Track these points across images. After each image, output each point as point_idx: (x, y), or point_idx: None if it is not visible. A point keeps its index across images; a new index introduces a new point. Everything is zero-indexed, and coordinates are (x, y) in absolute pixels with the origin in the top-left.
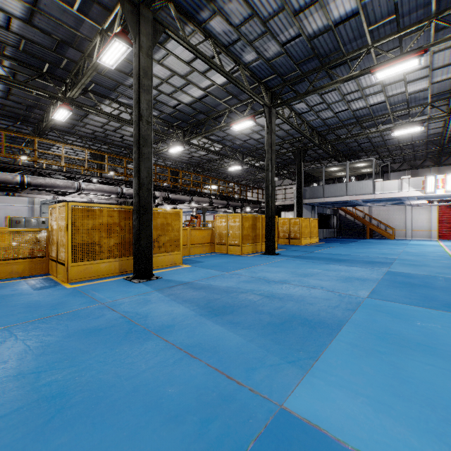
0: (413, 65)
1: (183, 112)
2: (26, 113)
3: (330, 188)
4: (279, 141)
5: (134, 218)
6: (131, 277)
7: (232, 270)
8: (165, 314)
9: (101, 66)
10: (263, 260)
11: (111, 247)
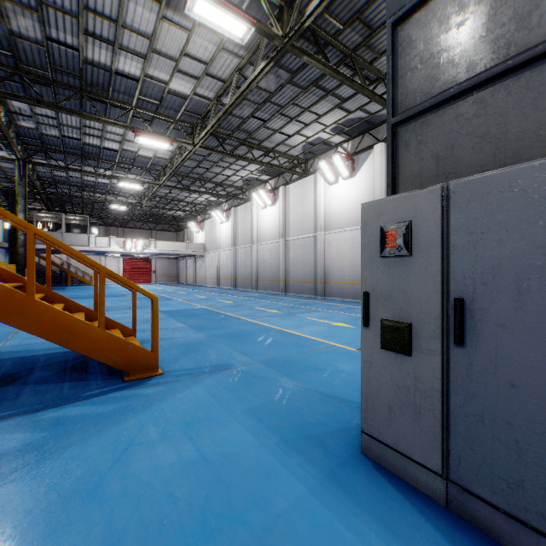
0: (138, 187)
1: None
2: None
3: None
4: None
5: None
6: None
7: None
8: None
9: None
10: None
11: None
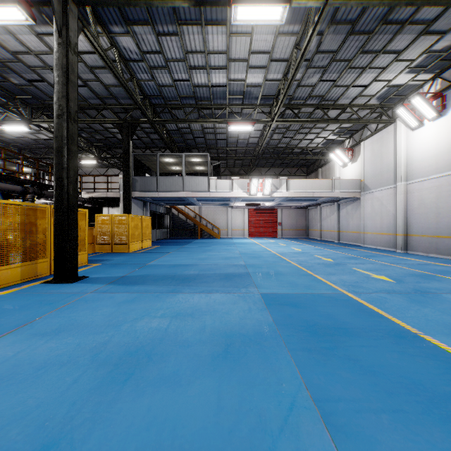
0: (275, 19)
1: None
2: None
3: (165, 181)
4: (97, 103)
5: None
6: None
7: None
8: None
9: None
10: (34, 306)
11: None
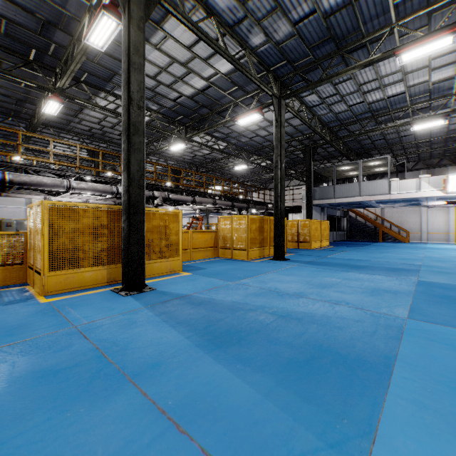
0: (445, 45)
1: (185, 106)
2: (17, 108)
3: (341, 188)
4: (287, 139)
5: (123, 219)
6: (119, 289)
7: (237, 280)
8: (151, 344)
9: (93, 52)
10: (272, 266)
11: (98, 253)
